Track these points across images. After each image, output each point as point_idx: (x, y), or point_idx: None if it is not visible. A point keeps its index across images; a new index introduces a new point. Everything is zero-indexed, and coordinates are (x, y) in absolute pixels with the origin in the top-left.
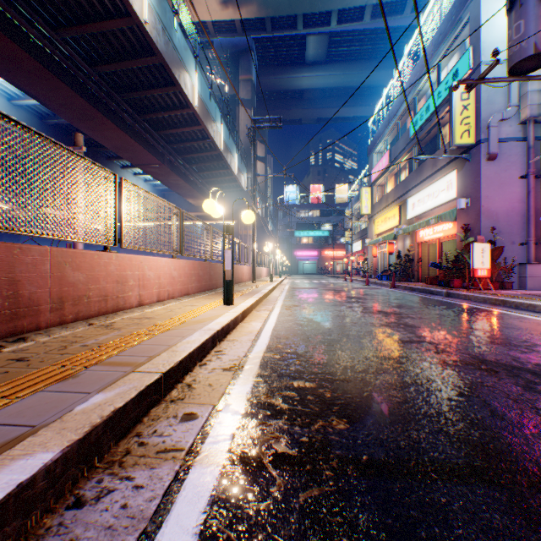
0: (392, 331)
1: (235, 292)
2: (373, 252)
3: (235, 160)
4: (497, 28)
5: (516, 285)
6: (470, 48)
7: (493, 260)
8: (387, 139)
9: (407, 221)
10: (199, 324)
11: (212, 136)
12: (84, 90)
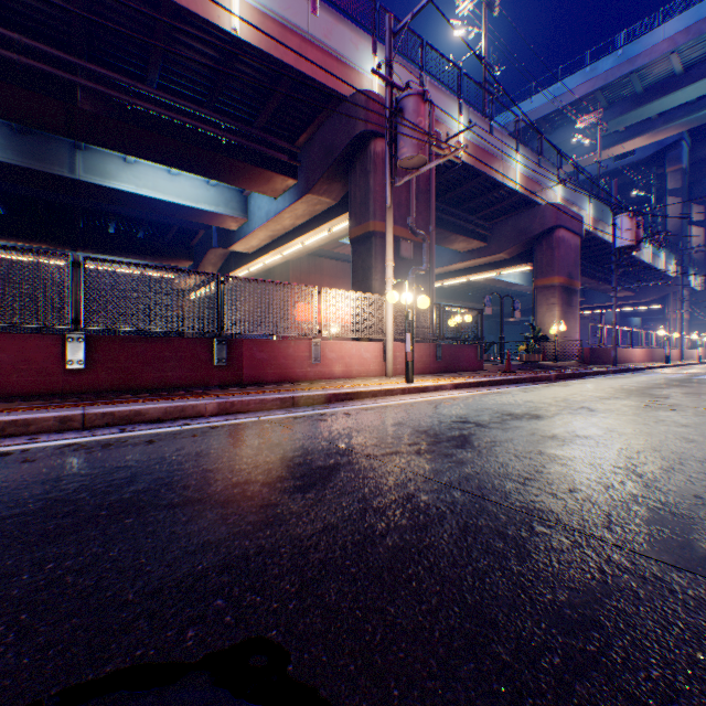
0: None
1: None
2: None
3: (660, 258)
4: None
5: None
6: None
7: None
8: None
9: None
10: (659, 365)
11: (641, 260)
12: None
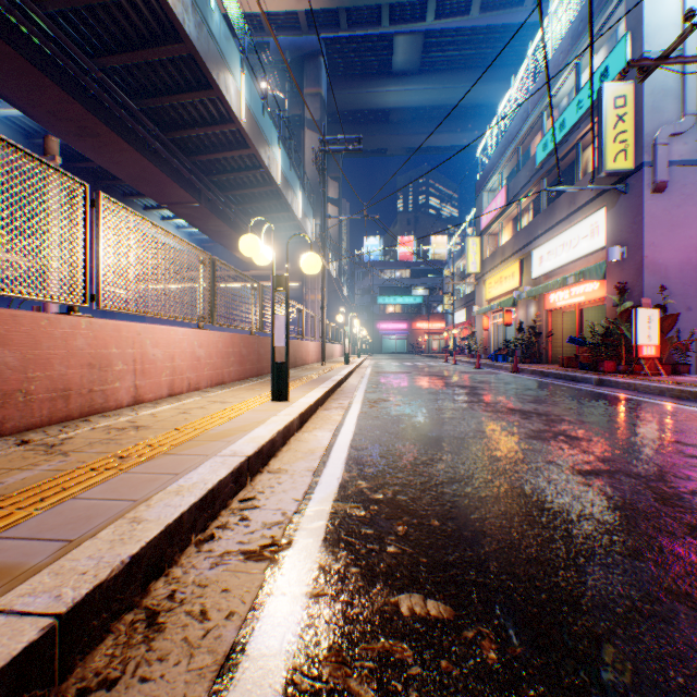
0: (552, 449)
1: (295, 378)
2: (483, 323)
3: (298, 199)
4: (666, 5)
5: (694, 368)
6: (627, 35)
7: (663, 333)
8: (503, 172)
9: (531, 282)
10: (219, 441)
11: (266, 164)
12: (80, 92)
